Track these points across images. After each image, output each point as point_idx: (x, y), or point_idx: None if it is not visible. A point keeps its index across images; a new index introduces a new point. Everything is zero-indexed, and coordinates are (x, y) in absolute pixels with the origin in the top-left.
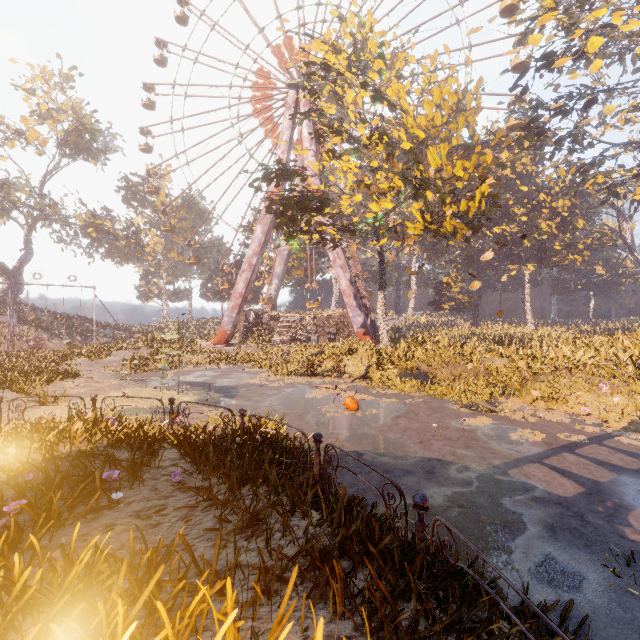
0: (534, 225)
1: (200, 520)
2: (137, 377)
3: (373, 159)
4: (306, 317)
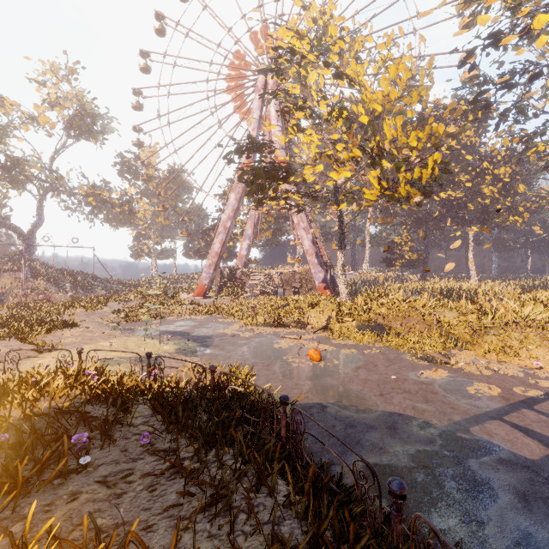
0: (478, 190)
1: (165, 490)
2: (126, 326)
3: (333, 132)
4: (273, 273)
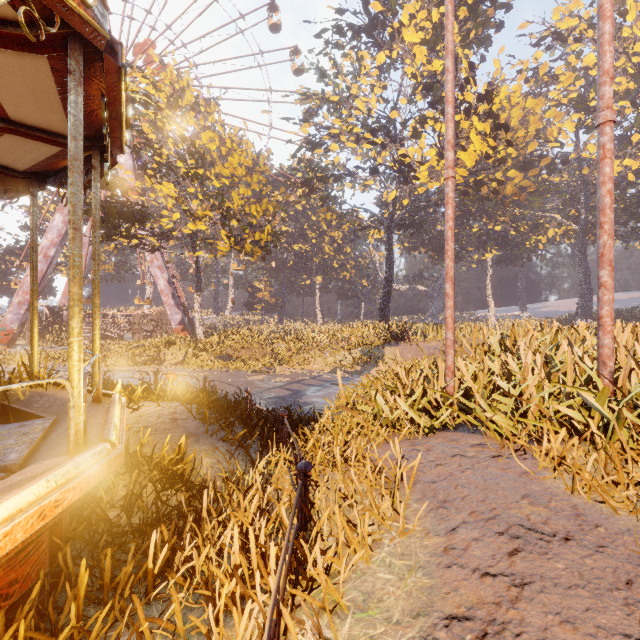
0: (320, 247)
1: None
2: None
3: (190, 186)
4: (119, 315)
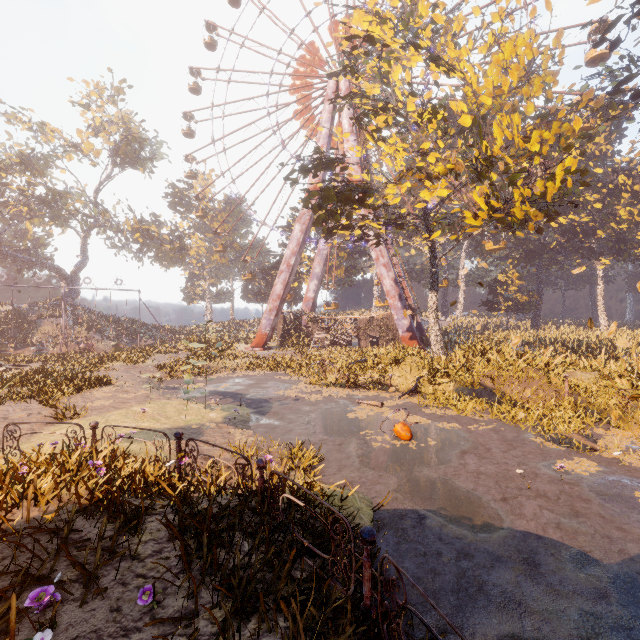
0: (611, 212)
1: None
2: (170, 384)
3: (424, 140)
4: (346, 319)
